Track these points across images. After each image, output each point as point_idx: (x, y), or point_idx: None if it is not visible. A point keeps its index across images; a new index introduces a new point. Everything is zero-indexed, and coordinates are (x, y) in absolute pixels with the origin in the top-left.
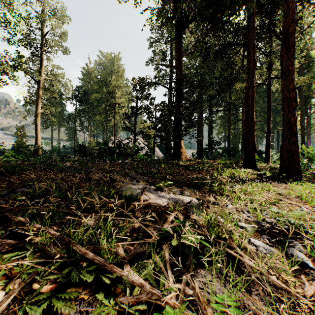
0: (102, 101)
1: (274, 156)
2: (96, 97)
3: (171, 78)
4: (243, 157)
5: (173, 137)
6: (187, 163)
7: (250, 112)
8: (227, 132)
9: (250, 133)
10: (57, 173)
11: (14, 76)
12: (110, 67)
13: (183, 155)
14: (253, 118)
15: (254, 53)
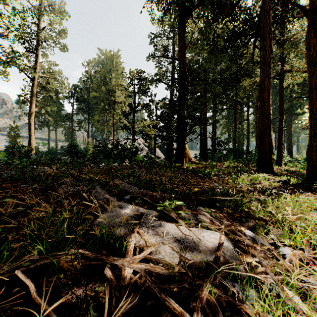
0: (100, 100)
1: (286, 158)
2: (95, 96)
3: (172, 75)
4: (258, 159)
5: (176, 136)
6: (193, 166)
7: (266, 107)
8: (231, 132)
9: (266, 131)
10: (19, 184)
11: (4, 72)
12: (109, 65)
13: (187, 157)
14: (270, 115)
15: (271, 40)
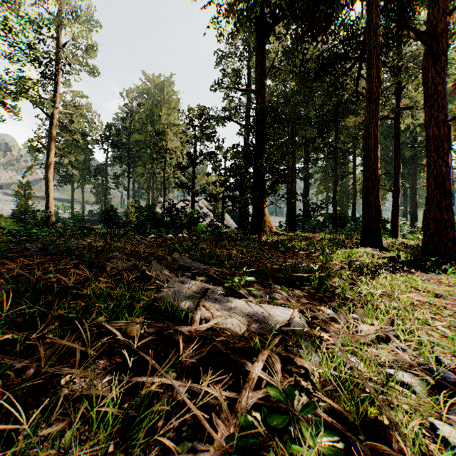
0: (146, 145)
1: (404, 228)
2: (138, 139)
3: (247, 111)
4: (361, 229)
5: (252, 198)
6: (274, 238)
7: (372, 159)
8: (331, 191)
9: (372, 191)
10: (56, 258)
11: (12, 107)
12: (158, 96)
13: (267, 226)
14: (377, 169)
15: (379, 68)
